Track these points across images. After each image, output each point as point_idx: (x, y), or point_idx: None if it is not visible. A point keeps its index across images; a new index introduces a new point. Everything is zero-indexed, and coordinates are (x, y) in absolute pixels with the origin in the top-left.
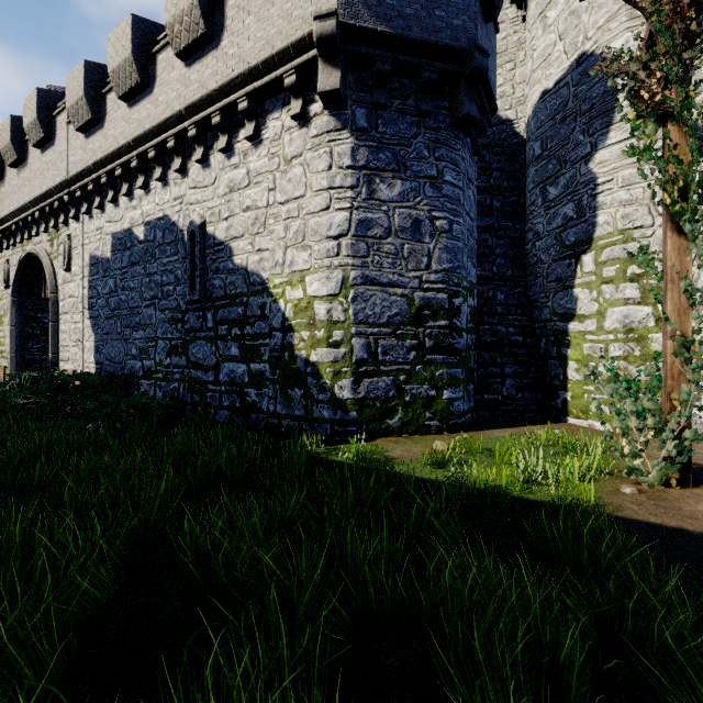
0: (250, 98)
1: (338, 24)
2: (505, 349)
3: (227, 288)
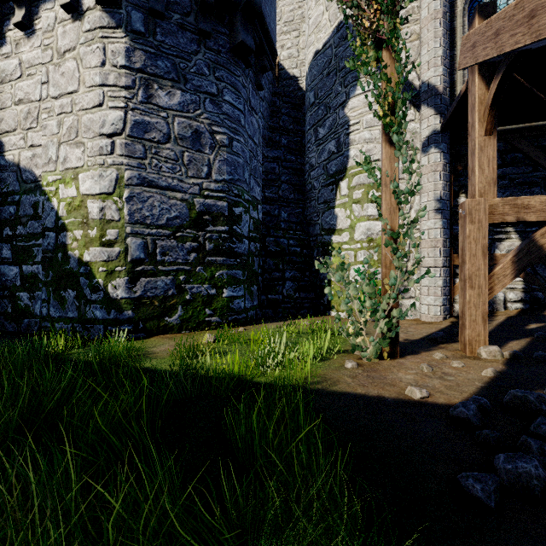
0: None
1: None
2: (286, 258)
3: None
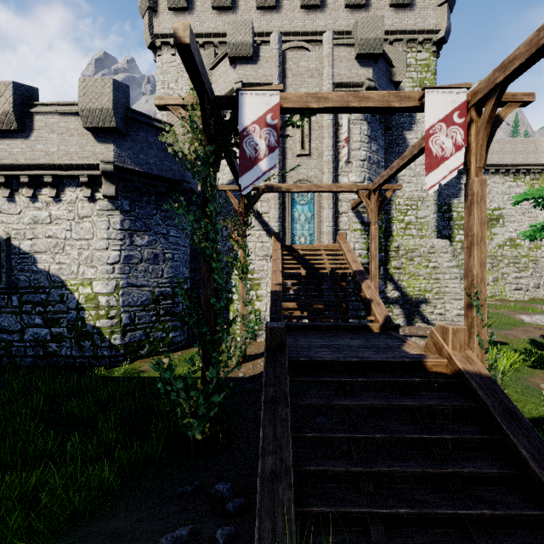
0: (54, 176)
1: (114, 166)
2: None
3: (32, 282)
